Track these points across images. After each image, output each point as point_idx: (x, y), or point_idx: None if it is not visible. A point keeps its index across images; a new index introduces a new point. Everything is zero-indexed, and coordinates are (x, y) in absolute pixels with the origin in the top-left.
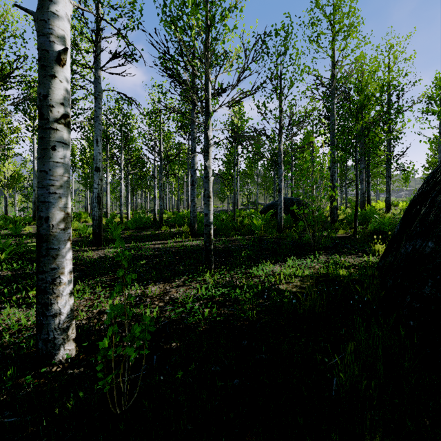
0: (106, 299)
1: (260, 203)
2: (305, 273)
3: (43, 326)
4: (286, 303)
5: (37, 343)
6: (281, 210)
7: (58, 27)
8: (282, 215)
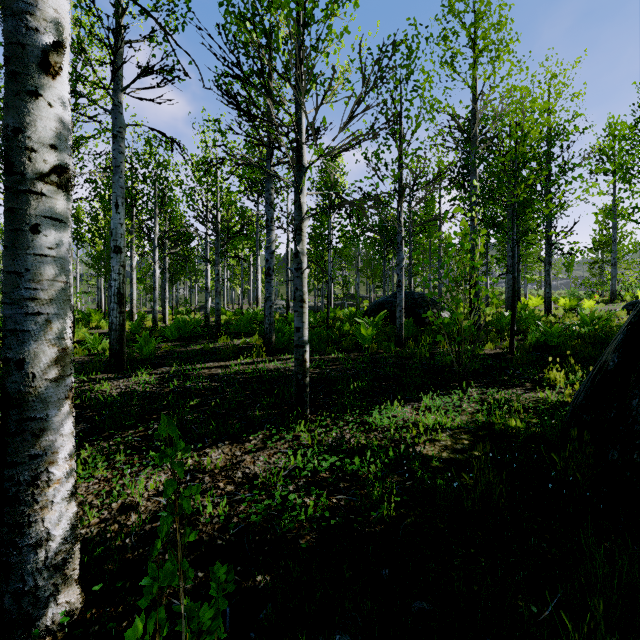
0: (134, 479)
1: (361, 296)
2: (456, 424)
3: (13, 565)
4: (441, 486)
5: (3, 597)
6: (401, 313)
7: (44, 4)
8: (402, 320)
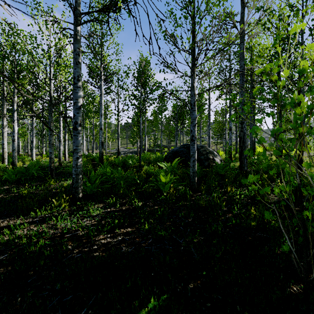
0: None
1: (163, 146)
2: None
3: None
4: None
5: None
6: (194, 163)
7: None
8: (195, 169)
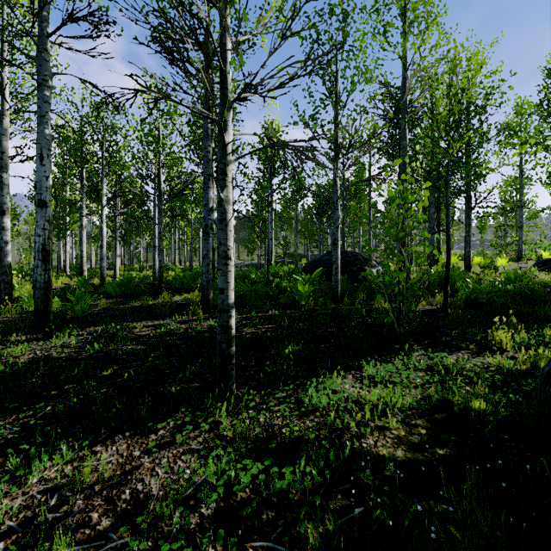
0: None
1: (300, 255)
2: (408, 404)
3: None
4: (407, 527)
5: None
6: (337, 270)
7: None
8: (338, 277)
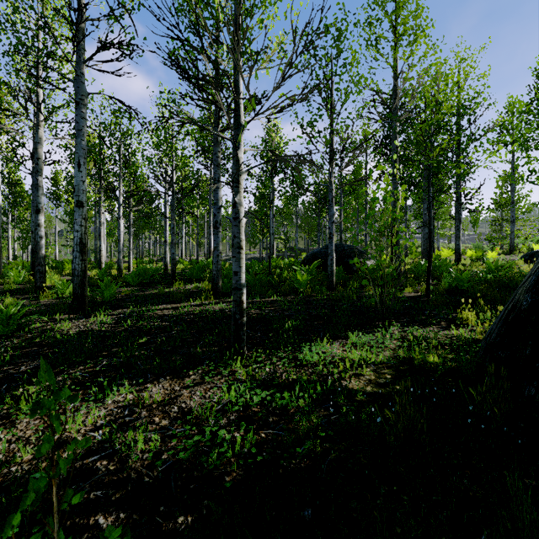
0: (74, 414)
1: (300, 249)
2: (380, 359)
3: None
4: (364, 420)
5: None
6: (332, 261)
7: None
8: (333, 268)
